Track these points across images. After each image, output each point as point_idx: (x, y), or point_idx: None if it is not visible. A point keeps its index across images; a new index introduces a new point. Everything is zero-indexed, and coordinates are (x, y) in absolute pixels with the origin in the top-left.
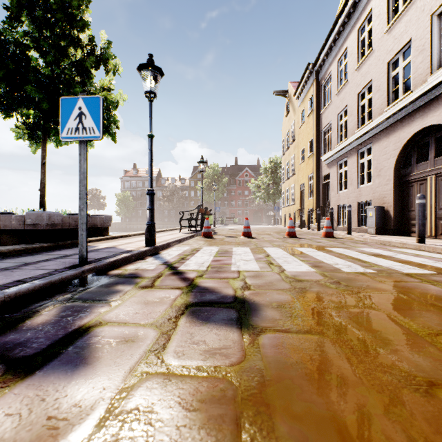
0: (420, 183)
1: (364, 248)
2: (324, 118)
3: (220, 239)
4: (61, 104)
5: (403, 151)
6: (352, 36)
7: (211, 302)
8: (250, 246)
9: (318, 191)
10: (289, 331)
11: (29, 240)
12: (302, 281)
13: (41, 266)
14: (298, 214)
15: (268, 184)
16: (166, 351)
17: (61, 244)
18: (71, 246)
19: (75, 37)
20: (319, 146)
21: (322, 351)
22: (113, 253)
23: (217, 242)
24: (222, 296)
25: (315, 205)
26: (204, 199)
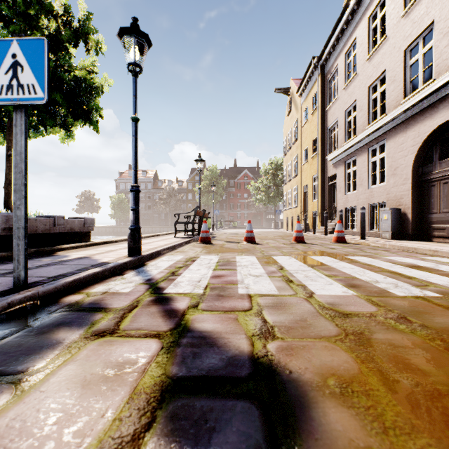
0: (443, 182)
1: (390, 256)
2: (330, 115)
3: (220, 245)
4: None
5: (423, 147)
6: (362, 25)
7: (212, 379)
8: (256, 254)
9: (323, 193)
10: None
11: None
12: (350, 316)
13: None
14: (301, 217)
15: (269, 186)
16: None
17: None
18: (35, 255)
19: (46, 3)
20: (324, 145)
21: None
22: (81, 266)
23: (217, 248)
24: (230, 358)
25: (320, 207)
26: (202, 202)
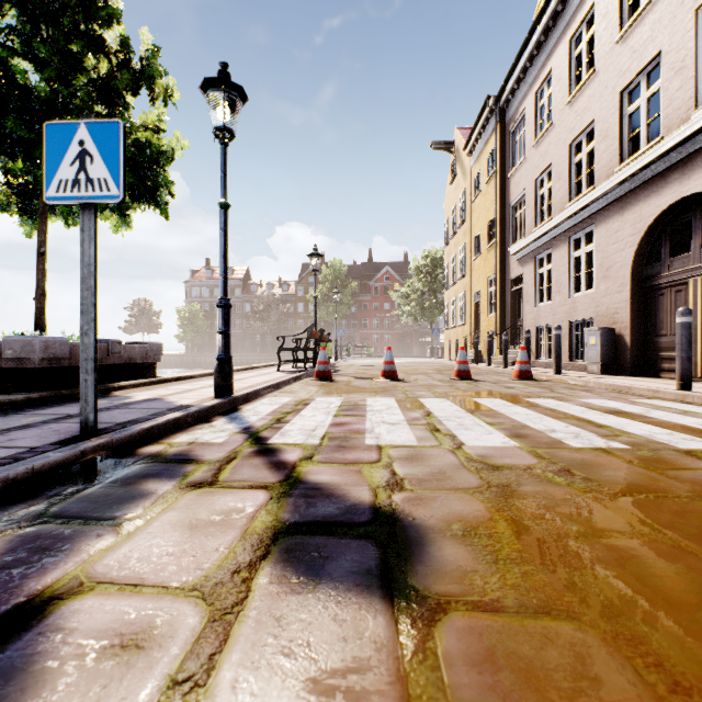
0: (676, 289)
1: (589, 398)
2: (514, 185)
3: (345, 382)
4: (45, 135)
5: (647, 237)
6: (561, 51)
7: (327, 523)
8: (396, 395)
9: (504, 304)
10: (501, 607)
11: (10, 387)
12: (500, 469)
13: (8, 439)
14: (470, 340)
15: (422, 292)
16: (211, 682)
17: (65, 394)
18: None
19: (96, 37)
20: (505, 231)
21: (594, 680)
22: (154, 410)
23: (341, 387)
24: (348, 507)
25: (498, 326)
26: (320, 316)
